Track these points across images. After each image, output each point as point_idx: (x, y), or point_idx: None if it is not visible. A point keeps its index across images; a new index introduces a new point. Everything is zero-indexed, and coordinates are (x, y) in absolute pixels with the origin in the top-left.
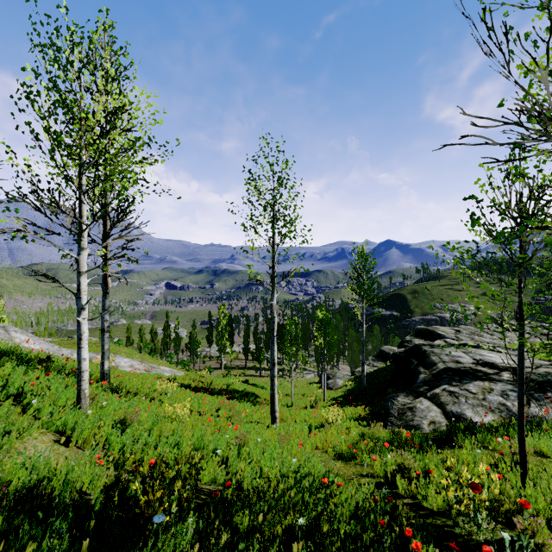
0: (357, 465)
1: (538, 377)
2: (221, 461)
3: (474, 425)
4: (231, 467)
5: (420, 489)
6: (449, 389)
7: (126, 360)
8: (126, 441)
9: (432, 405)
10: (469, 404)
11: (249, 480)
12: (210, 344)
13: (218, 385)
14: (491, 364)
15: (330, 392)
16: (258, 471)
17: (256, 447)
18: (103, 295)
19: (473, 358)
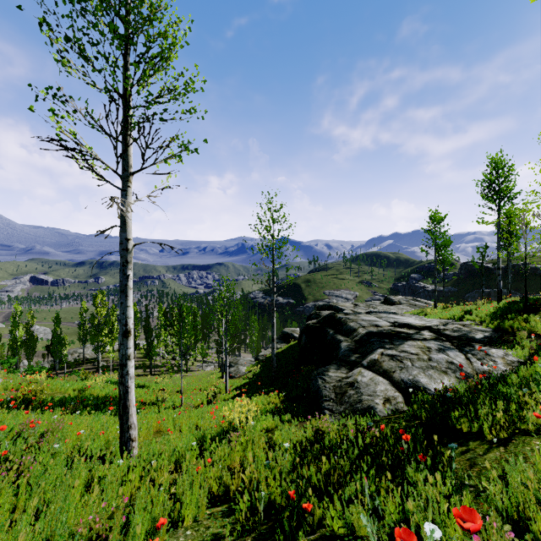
0: None
1: (454, 332)
2: None
3: (452, 395)
4: None
5: None
6: (388, 353)
7: None
8: None
9: (376, 376)
10: (418, 368)
11: None
12: (84, 343)
13: (64, 393)
14: (408, 325)
15: (233, 380)
16: None
17: None
18: None
19: (387, 321)
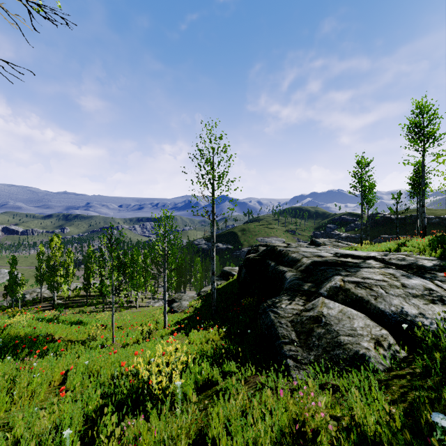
0: None
1: (401, 261)
2: None
3: None
4: None
5: None
6: (349, 279)
7: None
8: None
9: (347, 307)
10: (396, 296)
11: None
12: (41, 283)
13: None
14: (351, 255)
15: (175, 315)
16: None
17: None
18: None
19: (328, 253)
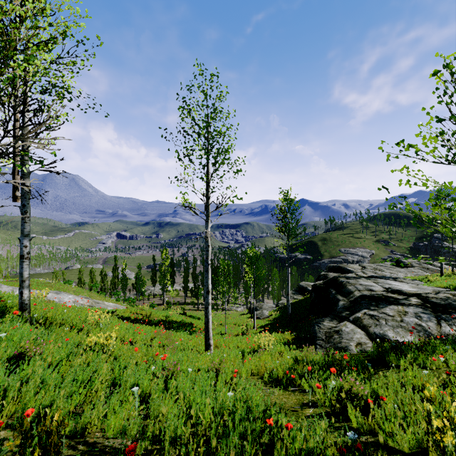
0: (296, 392)
1: (441, 301)
2: (142, 399)
3: (401, 345)
4: (151, 408)
5: (379, 422)
6: (369, 313)
7: (70, 297)
8: (12, 381)
9: (356, 328)
10: (390, 326)
11: (172, 428)
12: (154, 283)
13: (158, 317)
14: (399, 291)
15: (258, 321)
16: (184, 413)
17: (187, 377)
18: (22, 219)
19: (382, 287)
